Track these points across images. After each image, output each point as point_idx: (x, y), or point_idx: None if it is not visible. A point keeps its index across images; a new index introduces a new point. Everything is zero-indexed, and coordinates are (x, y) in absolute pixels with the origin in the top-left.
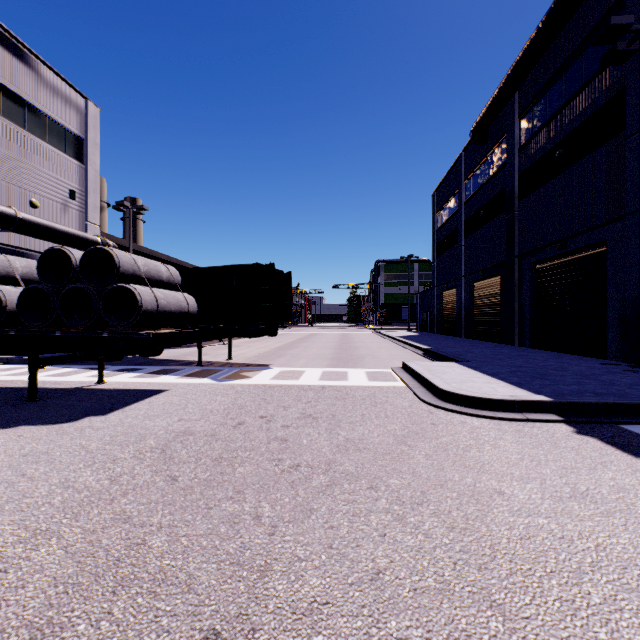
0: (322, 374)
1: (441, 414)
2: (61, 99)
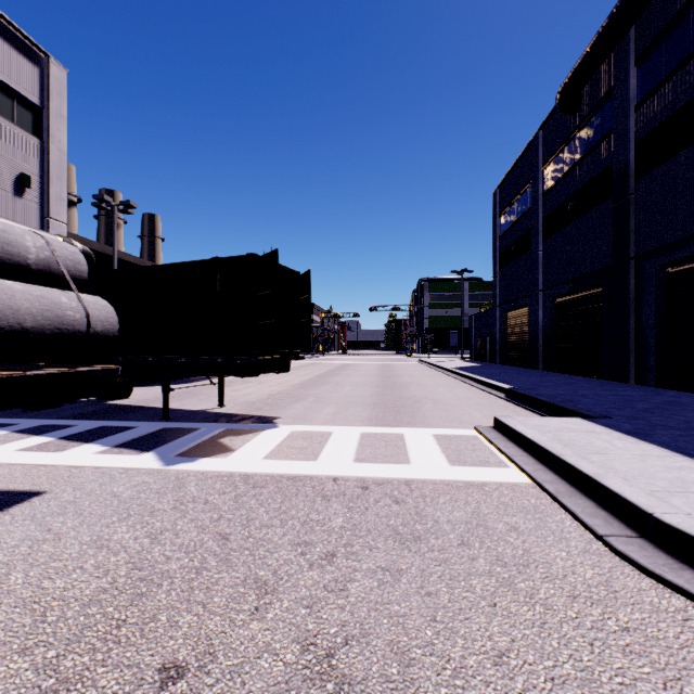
0: (360, 442)
1: None
2: (7, 50)
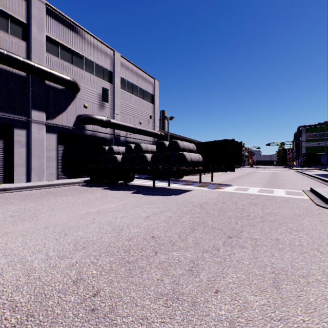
0: (259, 190)
1: (326, 211)
2: (147, 82)
